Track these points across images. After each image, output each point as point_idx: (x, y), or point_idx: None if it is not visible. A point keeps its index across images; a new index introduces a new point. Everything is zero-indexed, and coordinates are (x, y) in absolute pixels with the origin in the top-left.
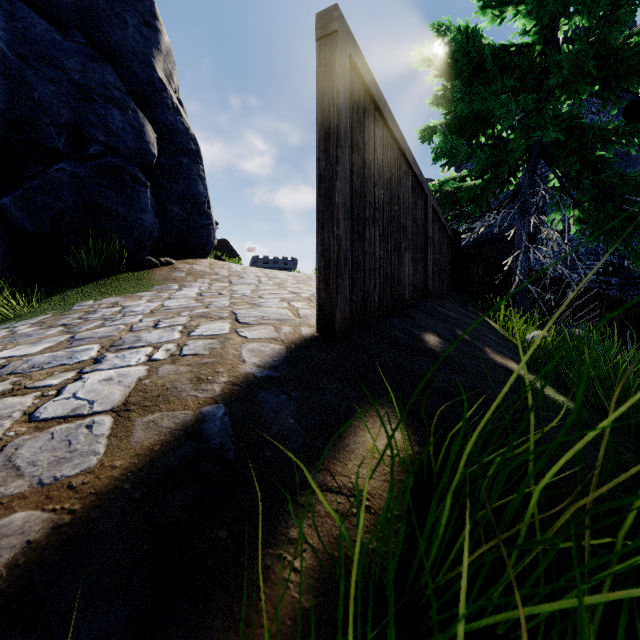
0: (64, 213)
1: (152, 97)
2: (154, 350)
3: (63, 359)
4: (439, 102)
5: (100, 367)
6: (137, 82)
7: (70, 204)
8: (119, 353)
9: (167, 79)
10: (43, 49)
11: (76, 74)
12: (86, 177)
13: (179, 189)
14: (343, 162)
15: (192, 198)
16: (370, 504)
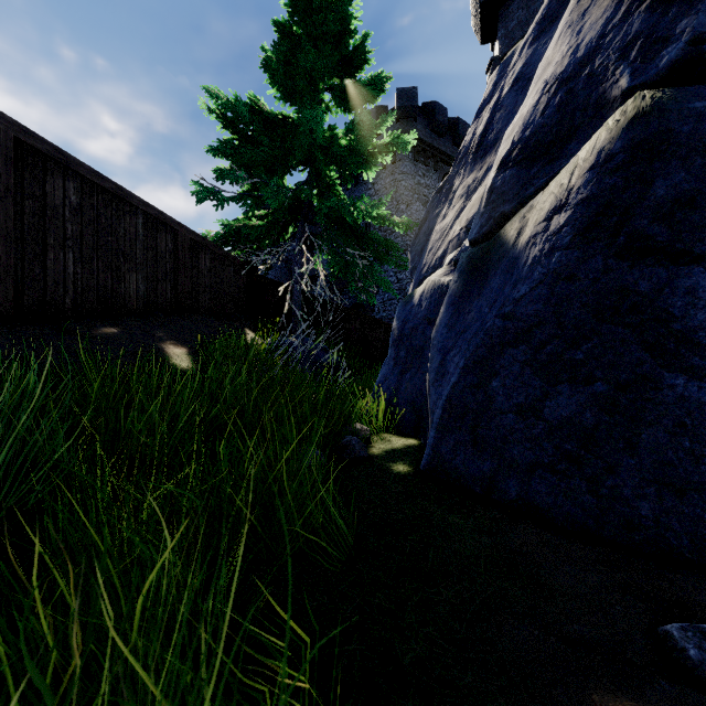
0: None
1: None
2: None
3: None
4: (216, 152)
5: None
6: None
7: None
8: None
9: None
10: None
11: None
12: None
13: None
14: (4, 207)
15: None
16: None
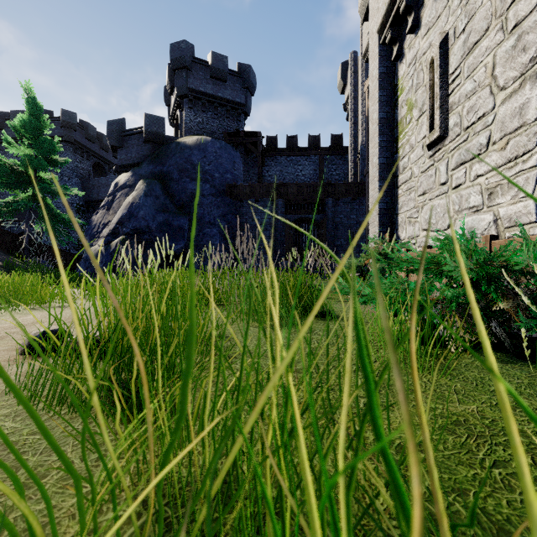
0: None
1: None
2: None
3: None
4: None
5: None
6: None
7: None
8: None
9: None
10: None
11: None
12: None
13: None
14: None
15: None
16: (2, 264)
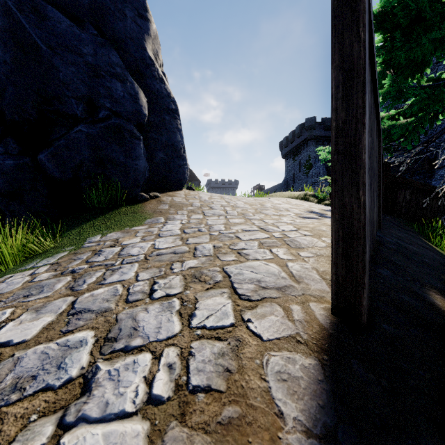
0: (82, 163)
1: (144, 71)
2: (153, 364)
3: (51, 369)
4: (379, 52)
5: (87, 409)
6: (133, 60)
7: (86, 157)
8: (113, 364)
9: (154, 57)
10: (66, 40)
11: (90, 57)
12: (97, 135)
13: (163, 139)
14: (366, 110)
15: (172, 146)
16: None
